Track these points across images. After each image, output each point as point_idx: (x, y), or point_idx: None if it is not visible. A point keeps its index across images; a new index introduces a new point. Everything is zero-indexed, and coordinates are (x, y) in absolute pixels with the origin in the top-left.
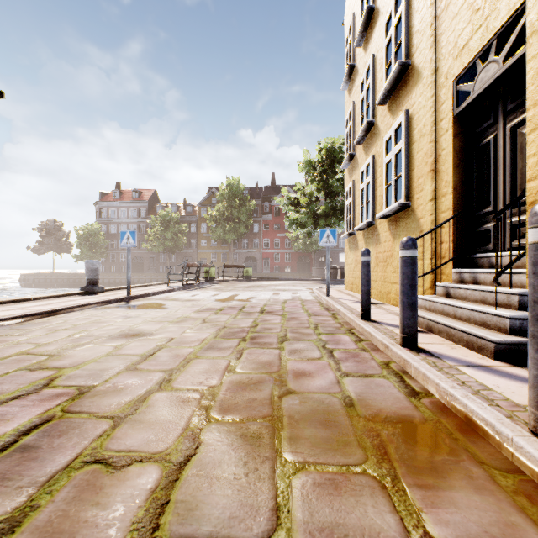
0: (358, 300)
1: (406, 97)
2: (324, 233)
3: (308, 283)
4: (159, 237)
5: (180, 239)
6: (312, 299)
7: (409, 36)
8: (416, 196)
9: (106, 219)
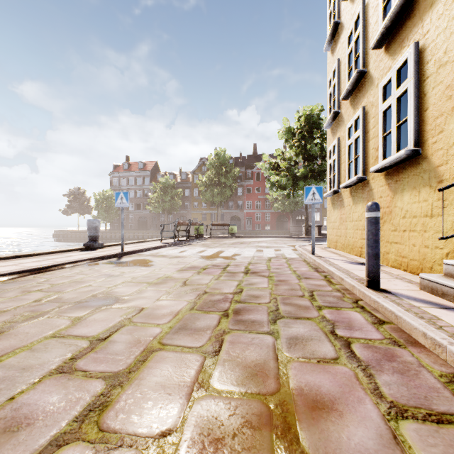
0: (348, 260)
1: (414, 29)
2: (310, 190)
3: (288, 240)
4: (159, 200)
5: (176, 201)
6: (296, 257)
7: None
8: (431, 140)
9: (118, 186)
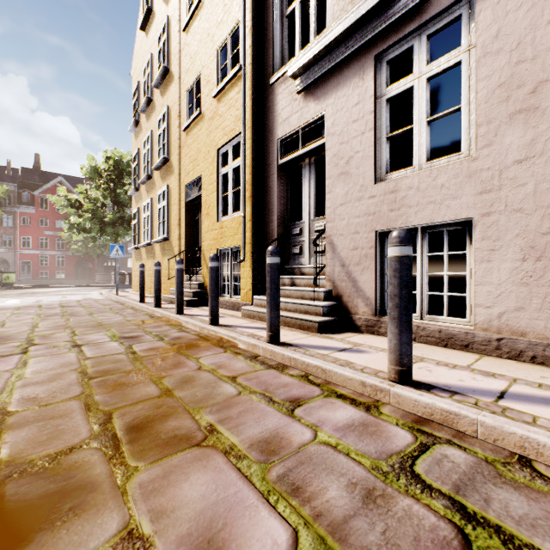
0: None
1: (168, 177)
2: (115, 247)
3: (95, 289)
4: None
5: None
6: (103, 298)
7: (170, 143)
8: (173, 235)
9: None
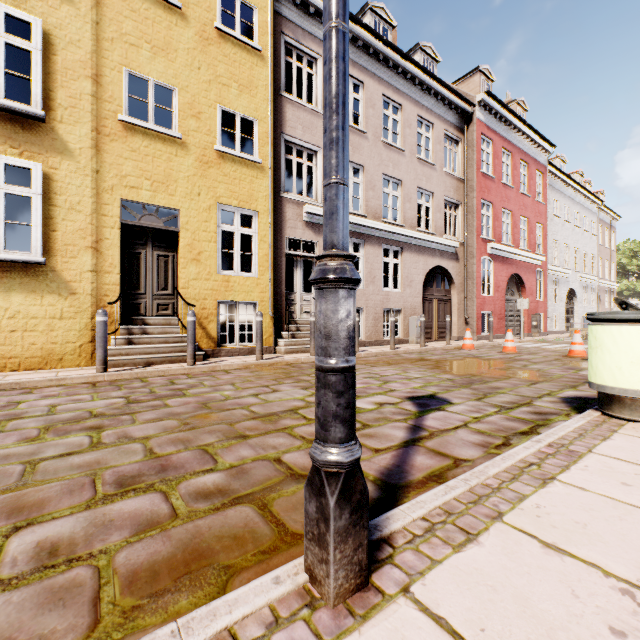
0: None
1: (34, 147)
2: None
3: None
4: None
5: None
6: None
7: (44, 92)
8: (62, 259)
9: None
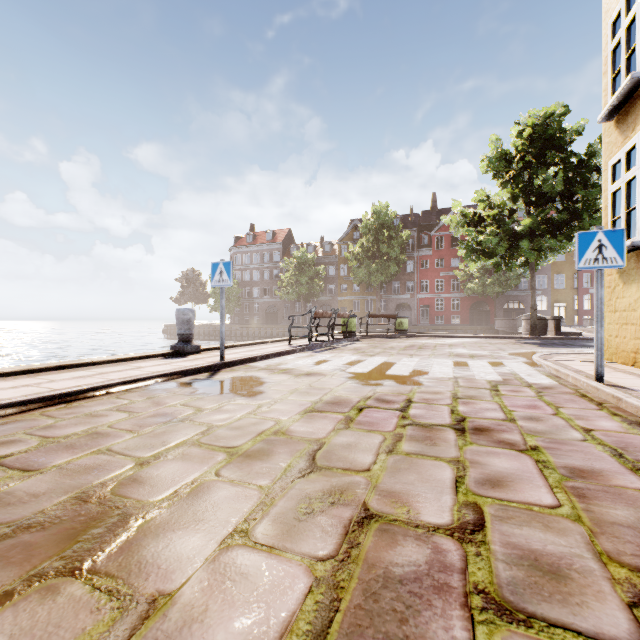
0: None
1: None
2: (590, 240)
3: (503, 343)
4: (293, 283)
5: (316, 284)
6: (553, 385)
7: None
8: None
9: (240, 266)
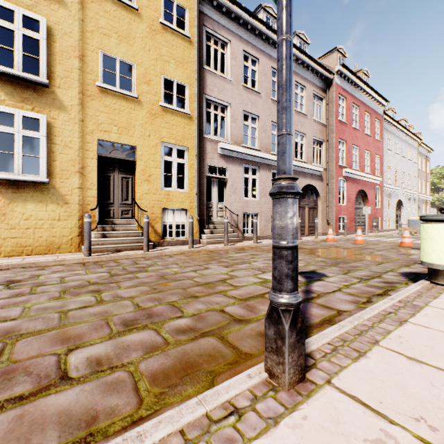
0: None
1: (41, 104)
2: None
3: None
4: None
5: None
6: None
7: (48, 67)
8: (60, 180)
9: None
